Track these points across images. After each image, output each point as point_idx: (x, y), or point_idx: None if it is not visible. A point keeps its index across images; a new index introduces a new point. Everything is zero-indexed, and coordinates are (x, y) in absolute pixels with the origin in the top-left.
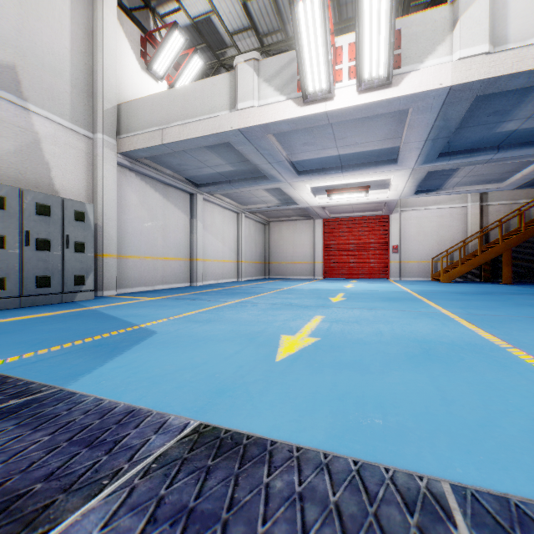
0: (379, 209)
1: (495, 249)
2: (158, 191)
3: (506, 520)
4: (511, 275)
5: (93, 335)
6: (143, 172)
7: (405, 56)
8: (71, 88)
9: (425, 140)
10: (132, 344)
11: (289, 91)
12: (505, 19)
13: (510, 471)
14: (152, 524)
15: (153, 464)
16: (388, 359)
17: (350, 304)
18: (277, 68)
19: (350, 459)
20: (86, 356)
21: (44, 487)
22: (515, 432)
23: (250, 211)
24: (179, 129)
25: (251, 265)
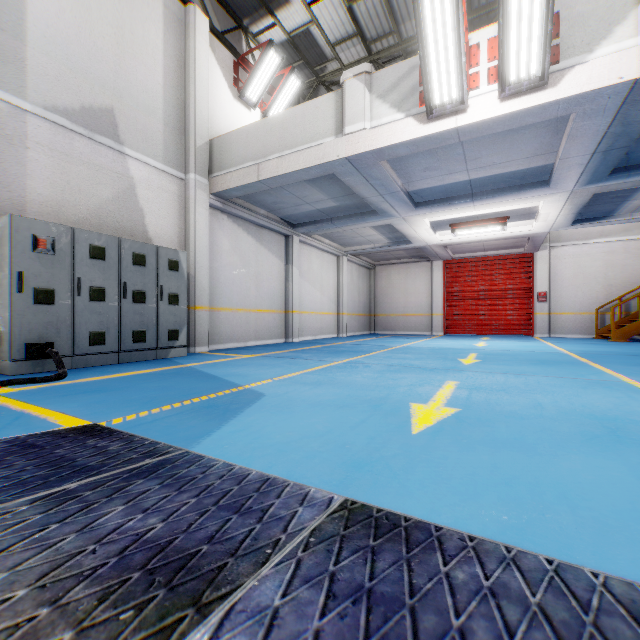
0: (519, 246)
1: None
2: (250, 234)
3: None
4: None
5: (200, 395)
6: (236, 213)
7: (566, 46)
8: (164, 126)
9: (591, 153)
10: (242, 406)
11: (408, 106)
12: None
13: None
14: (333, 600)
15: (311, 538)
16: (559, 438)
17: (489, 367)
18: (393, 81)
19: (541, 556)
20: (200, 418)
21: (211, 549)
22: None
23: (353, 253)
24: (277, 163)
25: (354, 318)
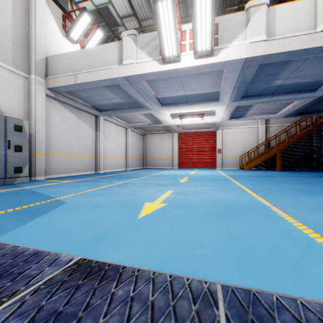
0: (210, 128)
1: (273, 151)
2: (73, 113)
3: (246, 303)
4: (282, 166)
5: (23, 205)
6: (64, 101)
7: (221, 39)
8: (13, 44)
9: (233, 88)
10: (48, 210)
11: (154, 55)
12: (274, 22)
13: (256, 275)
14: None
15: (42, 285)
16: (204, 214)
17: (190, 183)
18: (147, 41)
19: (168, 274)
20: (14, 219)
21: None
22: (263, 253)
23: (134, 127)
24: (86, 75)
25: (135, 160)
